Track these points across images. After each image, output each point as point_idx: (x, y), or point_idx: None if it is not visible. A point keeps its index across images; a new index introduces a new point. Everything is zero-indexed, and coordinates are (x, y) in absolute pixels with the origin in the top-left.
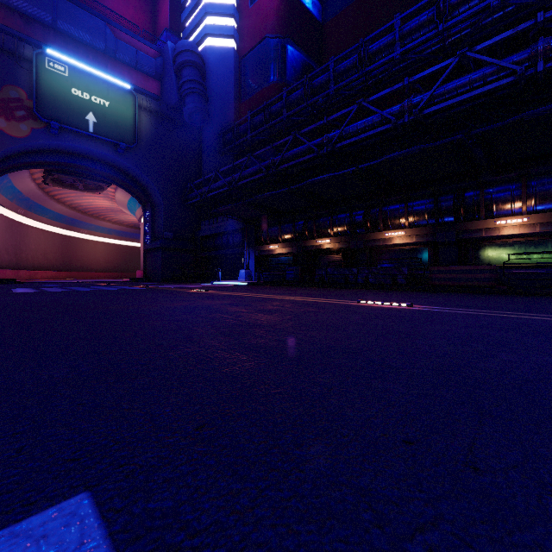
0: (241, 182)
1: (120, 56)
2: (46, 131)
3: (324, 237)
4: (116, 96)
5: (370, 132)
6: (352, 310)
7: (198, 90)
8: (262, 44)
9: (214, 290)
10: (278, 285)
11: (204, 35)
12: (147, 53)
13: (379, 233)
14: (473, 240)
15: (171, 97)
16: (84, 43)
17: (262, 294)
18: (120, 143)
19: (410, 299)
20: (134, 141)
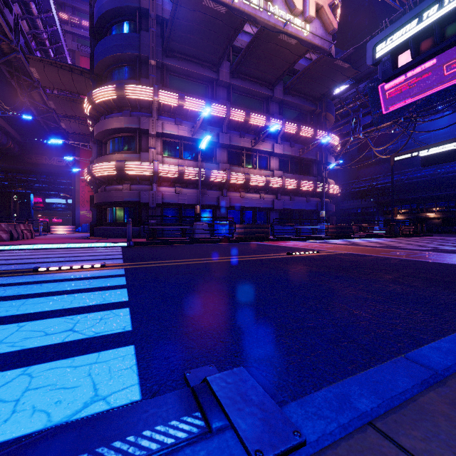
0: (377, 186)
1: None
2: None
3: (429, 212)
4: None
5: None
6: None
7: None
8: None
9: None
10: None
11: None
12: None
13: None
14: None
15: None
16: None
17: None
18: None
19: None
20: None
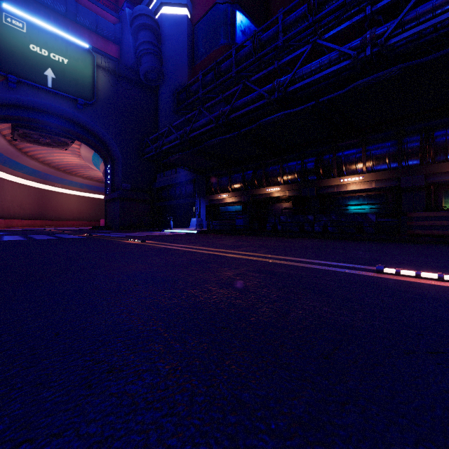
0: (193, 134)
1: (80, 19)
2: (4, 84)
3: (273, 186)
4: (74, 54)
5: (325, 71)
6: (445, 319)
7: (153, 51)
8: (213, 10)
9: (155, 240)
10: (227, 234)
11: (160, 4)
12: (107, 18)
13: (334, 179)
14: (444, 184)
15: (128, 58)
16: (46, 5)
17: (208, 247)
18: (78, 99)
19: (439, 260)
20: (92, 97)
